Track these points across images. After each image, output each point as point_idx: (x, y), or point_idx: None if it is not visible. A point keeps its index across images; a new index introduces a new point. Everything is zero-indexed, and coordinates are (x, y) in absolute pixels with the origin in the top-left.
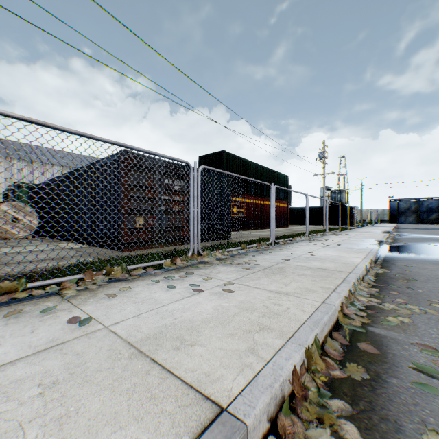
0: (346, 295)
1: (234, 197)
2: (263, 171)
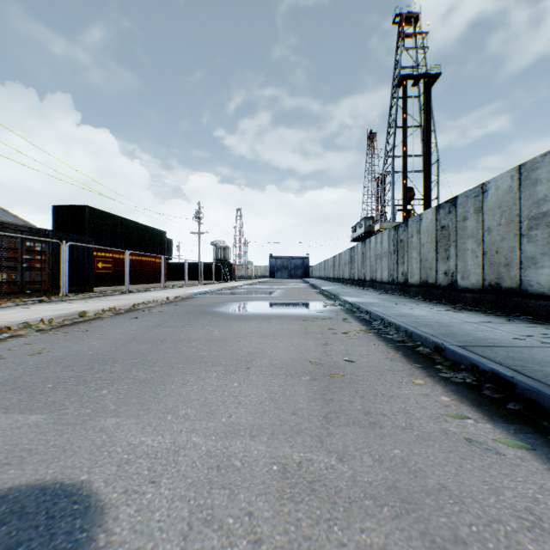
0: (141, 303)
1: (100, 252)
2: (136, 227)
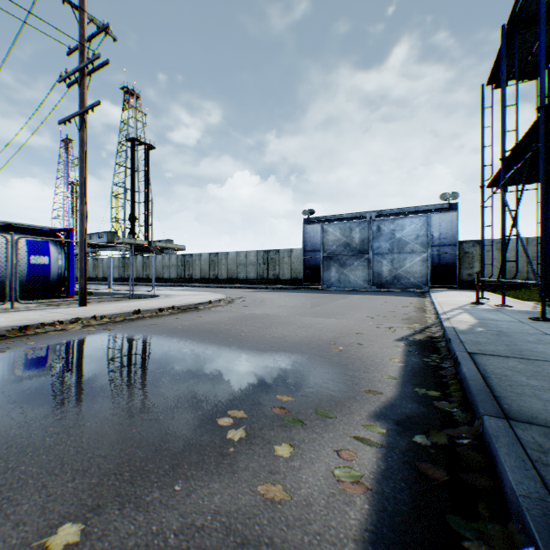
0: None
1: None
2: None
